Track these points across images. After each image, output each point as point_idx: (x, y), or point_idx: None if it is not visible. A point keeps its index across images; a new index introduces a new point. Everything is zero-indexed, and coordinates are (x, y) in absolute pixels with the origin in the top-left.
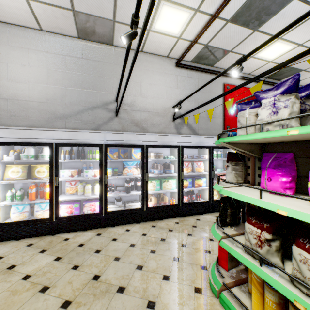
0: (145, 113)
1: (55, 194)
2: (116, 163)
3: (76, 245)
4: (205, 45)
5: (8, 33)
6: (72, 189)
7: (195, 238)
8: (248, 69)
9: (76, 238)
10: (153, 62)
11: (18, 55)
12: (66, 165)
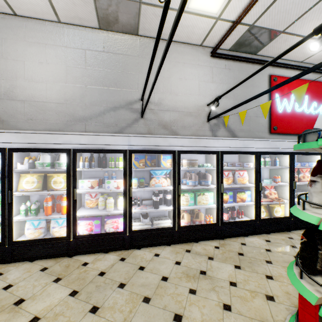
0: (174, 113)
1: (73, 209)
2: (141, 172)
3: (96, 273)
4: (250, 25)
5: (25, 28)
6: (93, 202)
7: (247, 273)
8: (301, 55)
9: (96, 263)
10: (184, 53)
11: (35, 51)
12: (85, 175)
